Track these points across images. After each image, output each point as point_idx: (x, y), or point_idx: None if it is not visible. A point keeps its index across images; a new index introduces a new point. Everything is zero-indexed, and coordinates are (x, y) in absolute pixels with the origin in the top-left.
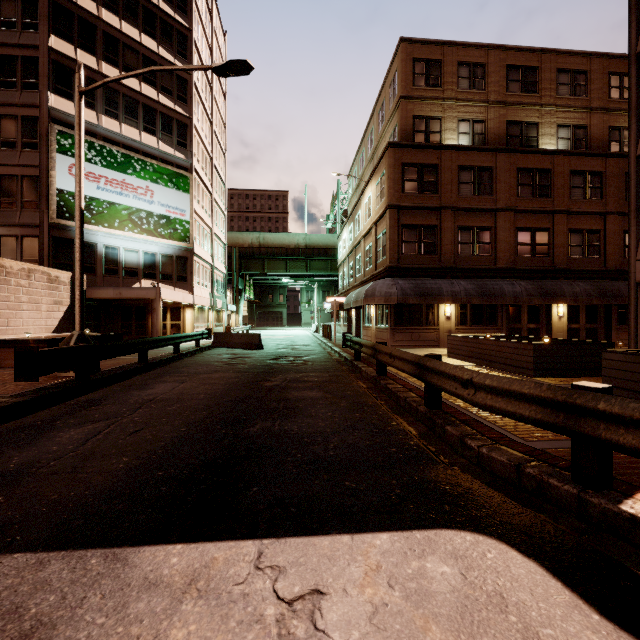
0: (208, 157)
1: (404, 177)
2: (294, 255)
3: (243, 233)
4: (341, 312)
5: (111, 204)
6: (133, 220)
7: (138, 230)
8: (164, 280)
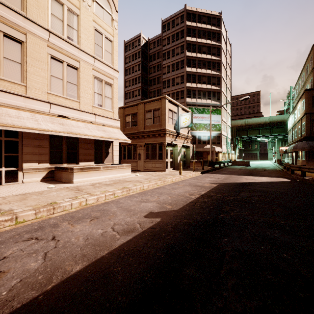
0: (225, 98)
1: (313, 101)
2: (263, 127)
3: (237, 120)
4: (289, 153)
5: (199, 124)
6: (205, 127)
7: (206, 130)
8: (213, 144)
